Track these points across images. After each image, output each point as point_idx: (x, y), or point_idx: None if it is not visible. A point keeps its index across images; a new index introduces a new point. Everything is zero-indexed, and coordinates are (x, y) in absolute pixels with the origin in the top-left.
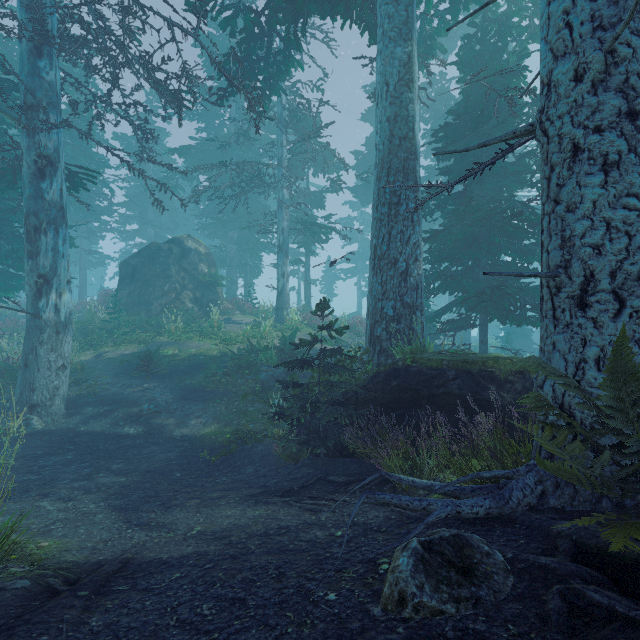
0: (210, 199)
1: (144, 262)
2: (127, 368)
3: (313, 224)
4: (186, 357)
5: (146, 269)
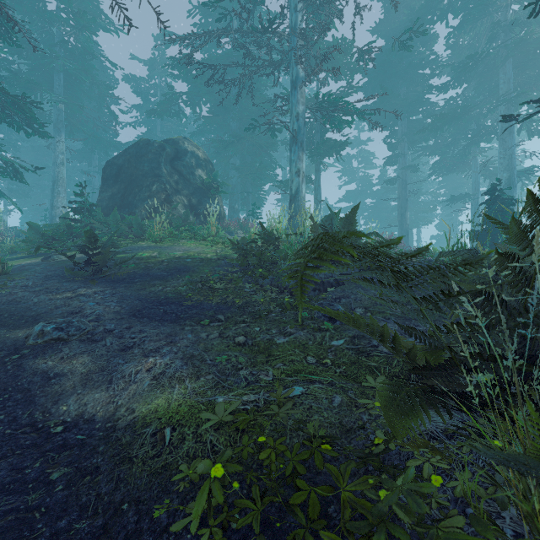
0: (208, 84)
1: (130, 160)
2: (71, 270)
3: (336, 107)
4: (166, 260)
5: (132, 168)
